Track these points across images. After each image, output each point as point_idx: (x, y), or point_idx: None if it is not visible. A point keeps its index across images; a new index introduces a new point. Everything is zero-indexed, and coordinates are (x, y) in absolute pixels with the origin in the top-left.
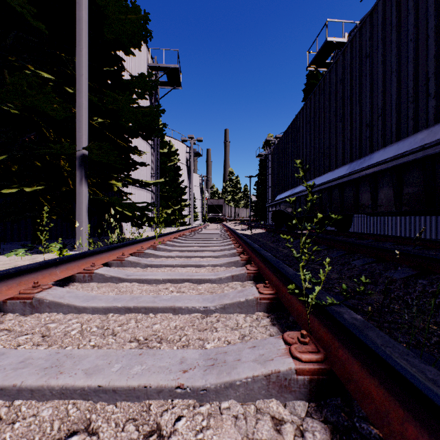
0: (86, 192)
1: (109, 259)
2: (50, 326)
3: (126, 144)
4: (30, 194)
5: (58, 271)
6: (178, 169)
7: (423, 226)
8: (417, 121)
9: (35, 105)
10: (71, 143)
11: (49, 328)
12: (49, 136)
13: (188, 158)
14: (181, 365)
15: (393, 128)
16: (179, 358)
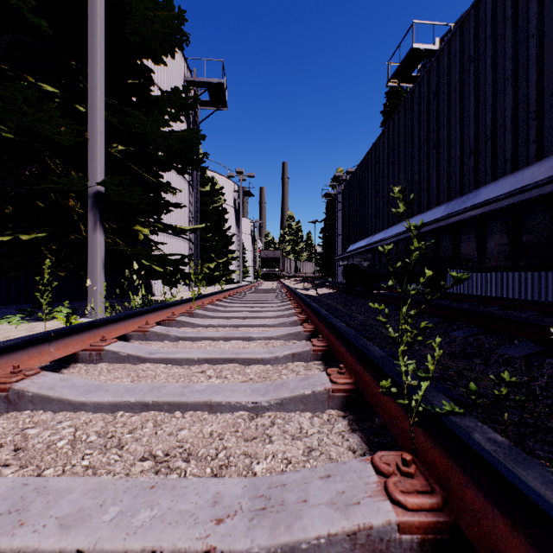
0: (102, 240)
1: (128, 330)
2: (29, 434)
3: (155, 180)
4: (29, 243)
5: (53, 349)
6: (223, 212)
7: (537, 285)
8: (542, 144)
9: (35, 127)
10: (84, 177)
11: (26, 437)
12: (54, 168)
13: (236, 198)
14: (214, 508)
15: (508, 154)
16: (212, 495)
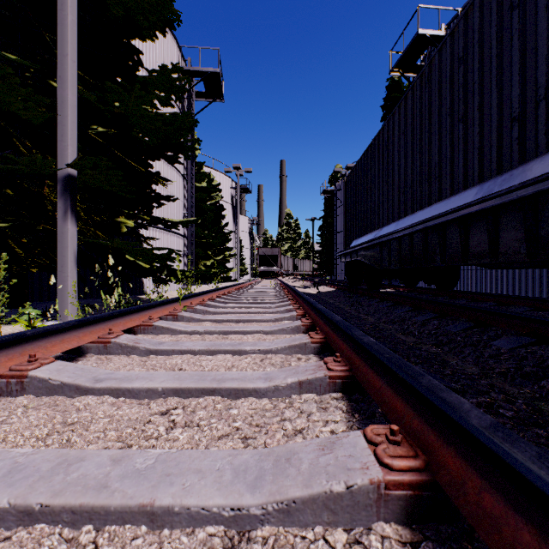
0: (74, 231)
1: (81, 342)
2: None
3: (144, 169)
4: None
5: None
6: (220, 209)
7: None
8: None
9: None
10: None
11: None
12: (23, 150)
13: (233, 195)
14: None
15: None
16: None
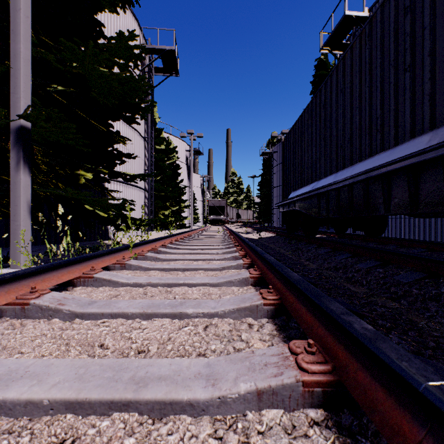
0: (28, 181)
1: None
2: None
3: (106, 129)
4: None
5: None
6: (177, 167)
7: None
8: None
9: None
10: None
11: None
12: None
13: (187, 156)
14: None
15: None
16: None
